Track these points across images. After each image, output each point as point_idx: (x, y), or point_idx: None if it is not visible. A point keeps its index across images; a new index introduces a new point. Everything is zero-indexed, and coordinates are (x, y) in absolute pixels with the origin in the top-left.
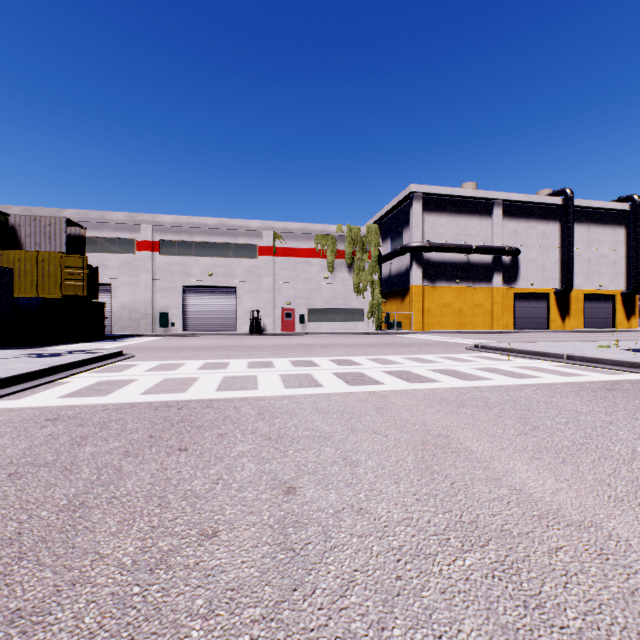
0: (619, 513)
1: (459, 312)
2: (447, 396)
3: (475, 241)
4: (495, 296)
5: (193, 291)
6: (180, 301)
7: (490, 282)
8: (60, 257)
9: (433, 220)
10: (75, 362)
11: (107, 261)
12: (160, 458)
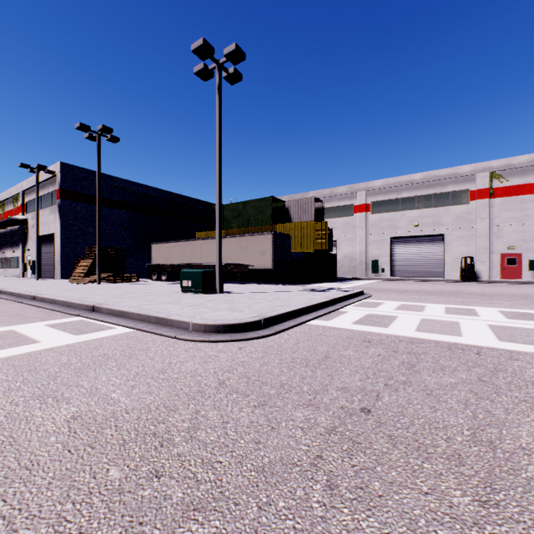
0: None
1: None
2: None
3: None
4: None
5: (399, 241)
6: (388, 251)
7: None
8: (312, 224)
9: None
10: (341, 297)
11: (334, 224)
12: (527, 412)
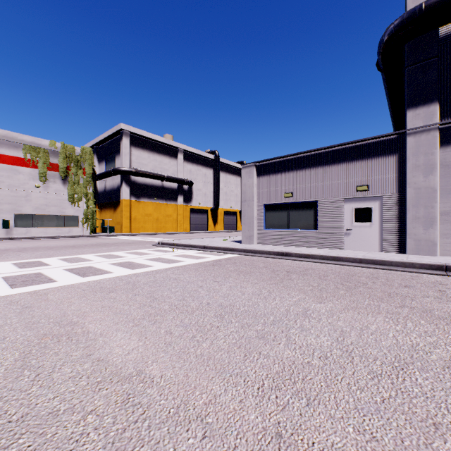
0: (163, 355)
1: (157, 220)
2: (107, 284)
3: (167, 173)
4: (179, 210)
5: None
6: None
7: (176, 201)
8: None
9: (138, 153)
10: None
11: None
12: None
